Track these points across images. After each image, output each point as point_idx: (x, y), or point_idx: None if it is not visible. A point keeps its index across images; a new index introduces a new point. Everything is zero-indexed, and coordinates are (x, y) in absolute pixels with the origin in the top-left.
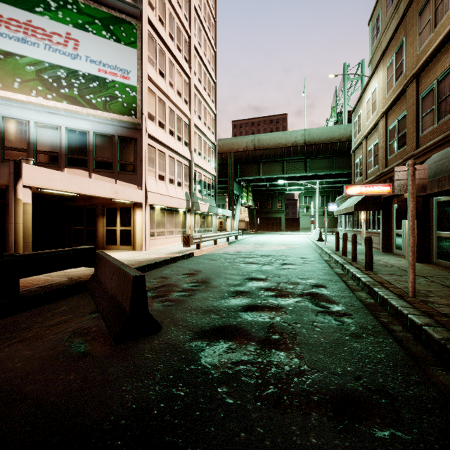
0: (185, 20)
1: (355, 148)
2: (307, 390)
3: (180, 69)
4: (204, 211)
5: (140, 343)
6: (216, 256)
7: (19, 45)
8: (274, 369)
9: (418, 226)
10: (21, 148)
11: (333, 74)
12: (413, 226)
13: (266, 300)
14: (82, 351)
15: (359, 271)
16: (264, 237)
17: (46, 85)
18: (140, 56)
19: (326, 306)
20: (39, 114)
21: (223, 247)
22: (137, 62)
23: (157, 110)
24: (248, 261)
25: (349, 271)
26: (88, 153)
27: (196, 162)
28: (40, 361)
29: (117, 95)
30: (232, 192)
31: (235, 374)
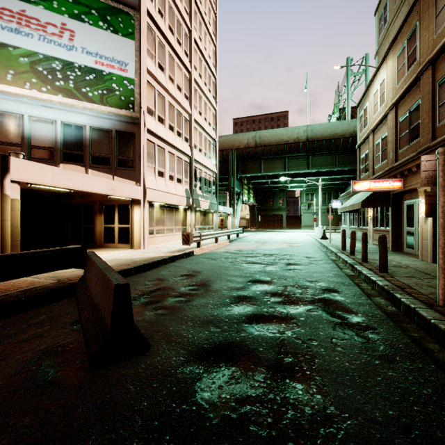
0: (186, 13)
1: (361, 143)
2: None
3: (180, 64)
4: (204, 208)
5: (123, 367)
6: (217, 255)
7: (12, 35)
8: (291, 412)
9: (434, 223)
10: (15, 142)
11: (339, 66)
12: (444, 224)
13: (273, 308)
14: (49, 380)
15: (373, 272)
16: (266, 234)
17: (40, 77)
18: (139, 48)
19: (343, 316)
20: (33, 107)
21: (224, 245)
22: (135, 54)
23: (156, 104)
24: (251, 261)
25: (361, 273)
26: (85, 148)
27: (197, 158)
28: None
29: (115, 88)
30: (233, 189)
31: (240, 420)
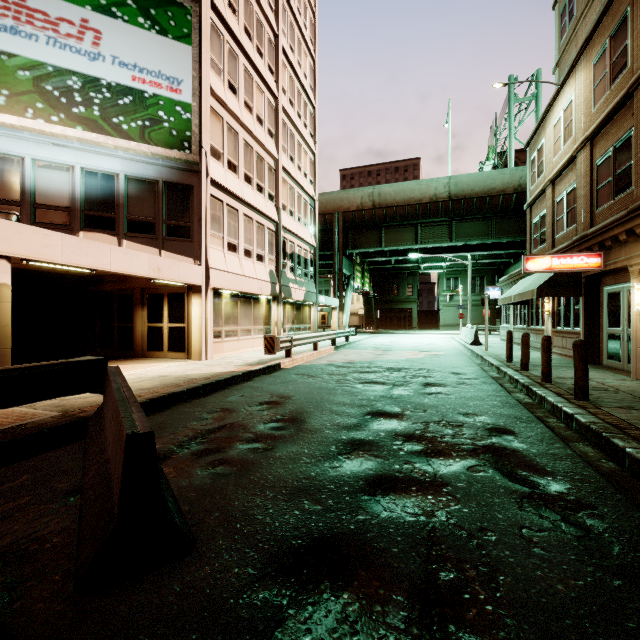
0: (270, 9)
1: (532, 201)
2: None
3: (261, 84)
4: (298, 299)
5: (139, 591)
6: (317, 369)
7: (6, 37)
8: None
9: None
10: (11, 199)
11: (501, 83)
12: None
13: (410, 464)
14: None
15: (564, 400)
16: (388, 338)
17: (49, 101)
18: (198, 57)
19: (532, 480)
20: (39, 146)
21: (326, 353)
22: (193, 66)
23: (225, 143)
24: (368, 379)
25: (545, 400)
26: (117, 208)
27: (286, 225)
28: None
29: (162, 118)
30: (340, 271)
31: None
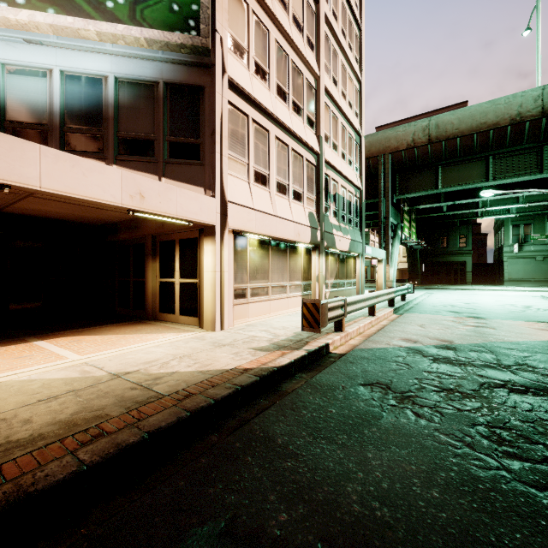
0: None
1: None
2: None
3: None
4: (342, 249)
5: None
6: (399, 366)
7: None
8: None
9: None
10: None
11: None
12: None
13: None
14: None
15: None
16: (449, 295)
17: None
18: None
19: None
20: (10, 47)
21: (386, 319)
22: None
23: (250, 38)
24: None
25: None
26: (106, 123)
27: (329, 158)
28: None
29: None
30: (386, 219)
31: None
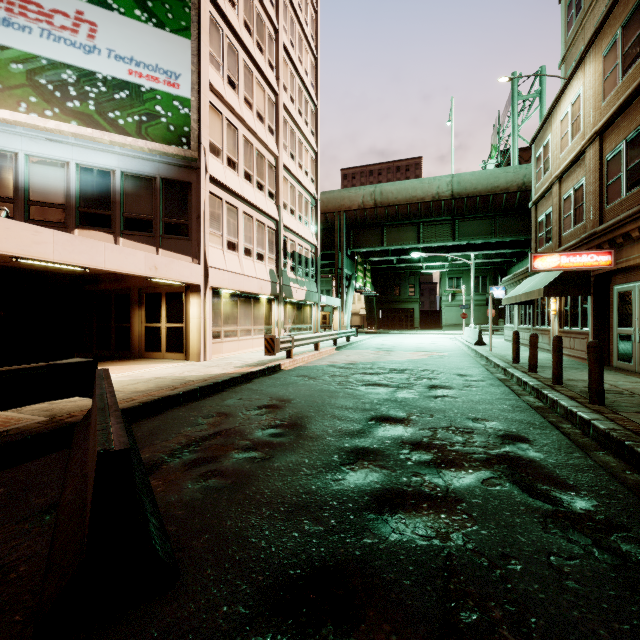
0: (270, 4)
1: (538, 198)
2: None
3: (261, 80)
4: (299, 299)
5: (110, 637)
6: (318, 370)
7: None
8: None
9: None
10: (4, 196)
11: (506, 77)
12: None
13: (420, 476)
14: None
15: (579, 404)
16: (390, 338)
17: (42, 95)
18: (197, 51)
19: (554, 496)
20: (32, 142)
21: (328, 354)
22: (191, 60)
23: (224, 139)
24: (371, 381)
25: (558, 404)
26: (114, 206)
27: (287, 223)
28: None
29: (159, 113)
30: (341, 271)
31: None
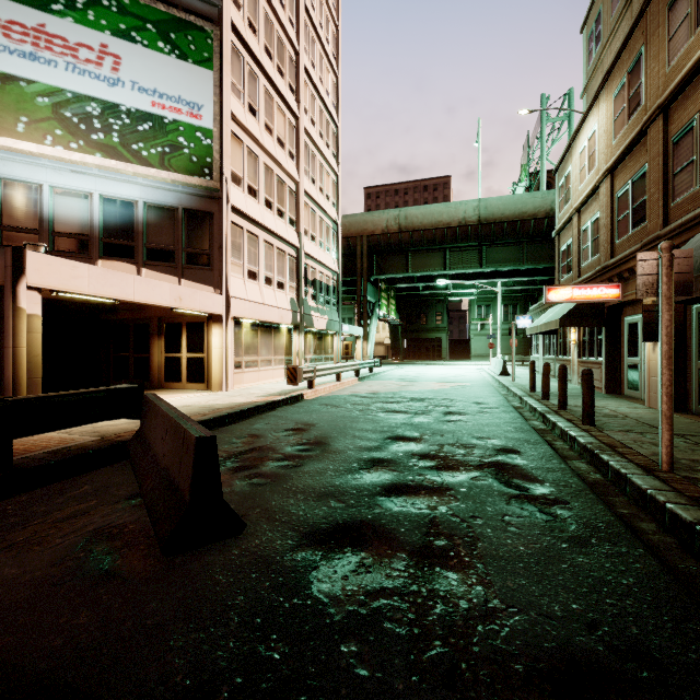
0: (291, 26)
1: (560, 228)
2: (503, 650)
3: (282, 104)
4: (320, 328)
5: (208, 554)
6: (340, 400)
7: (25, 63)
8: (441, 606)
9: None
10: (29, 227)
11: (526, 110)
12: (669, 353)
13: (422, 475)
14: (106, 570)
15: (573, 425)
16: (415, 369)
17: (68, 127)
18: (219, 82)
19: (523, 486)
20: (57, 173)
21: (350, 385)
22: (213, 91)
23: (245, 167)
24: (390, 409)
25: (556, 426)
26: (136, 236)
27: (308, 250)
28: (31, 587)
29: (182, 144)
30: (364, 298)
31: (371, 616)
